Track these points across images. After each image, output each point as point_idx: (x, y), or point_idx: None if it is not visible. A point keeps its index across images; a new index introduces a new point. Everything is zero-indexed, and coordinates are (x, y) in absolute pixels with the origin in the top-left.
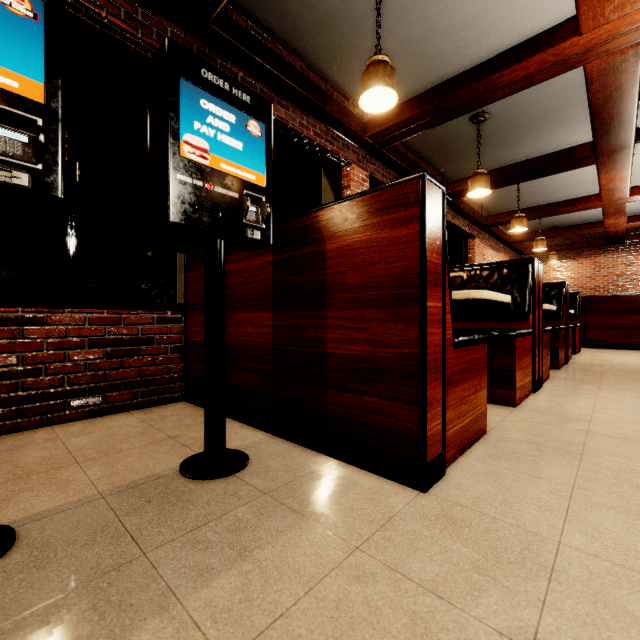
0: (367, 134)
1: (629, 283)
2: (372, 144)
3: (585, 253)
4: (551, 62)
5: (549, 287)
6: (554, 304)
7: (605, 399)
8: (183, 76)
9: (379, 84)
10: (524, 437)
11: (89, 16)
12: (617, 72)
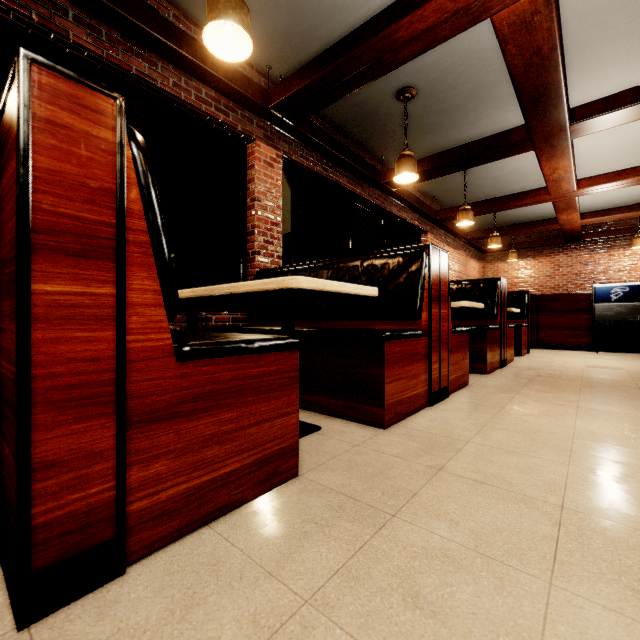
0: (270, 105)
1: (587, 282)
2: (280, 118)
3: (545, 251)
4: (451, 11)
5: (484, 283)
6: (488, 302)
7: (506, 414)
8: None
9: (218, 17)
10: (343, 482)
11: None
12: (531, 28)
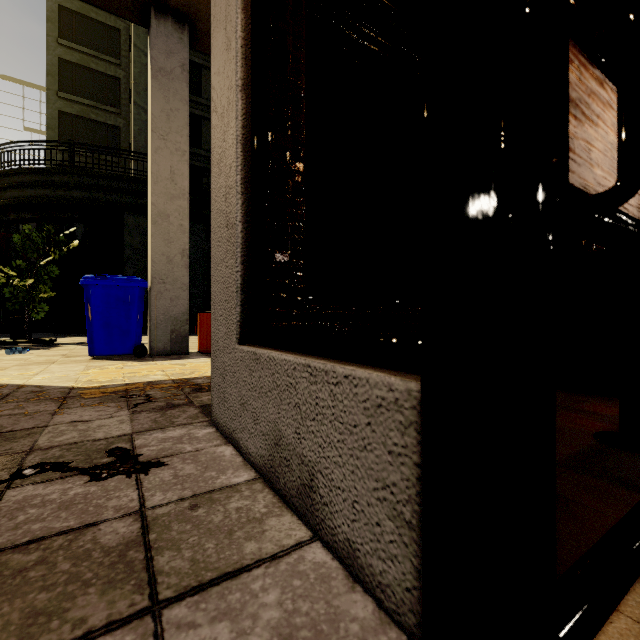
0: None
1: None
2: None
3: None
4: None
5: None
6: None
7: None
8: None
9: None
10: None
11: None
12: None
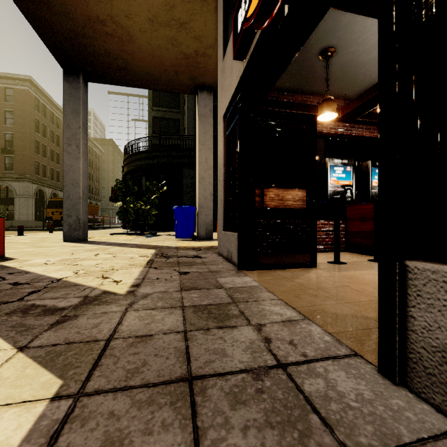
0: None
1: None
2: None
3: None
4: None
5: None
6: None
7: None
8: (373, 167)
9: None
10: None
11: (319, 133)
12: None
